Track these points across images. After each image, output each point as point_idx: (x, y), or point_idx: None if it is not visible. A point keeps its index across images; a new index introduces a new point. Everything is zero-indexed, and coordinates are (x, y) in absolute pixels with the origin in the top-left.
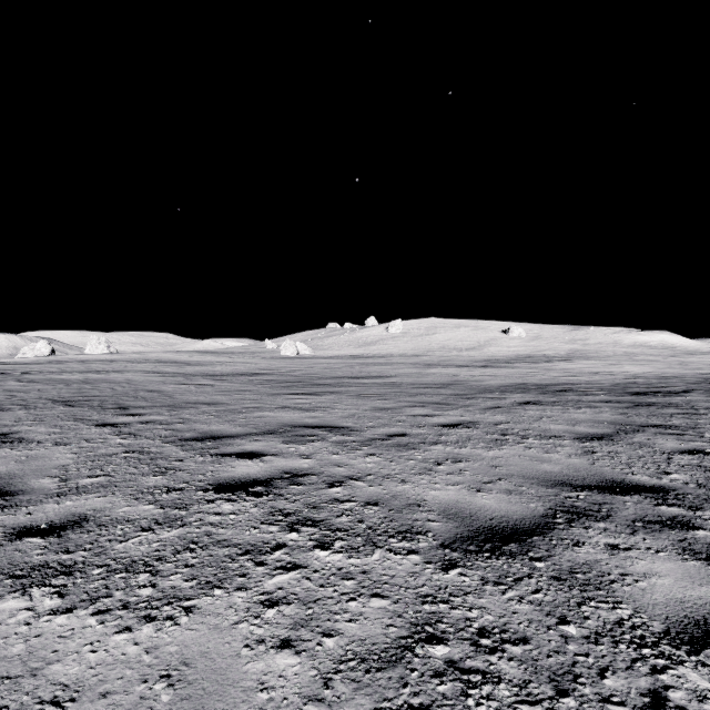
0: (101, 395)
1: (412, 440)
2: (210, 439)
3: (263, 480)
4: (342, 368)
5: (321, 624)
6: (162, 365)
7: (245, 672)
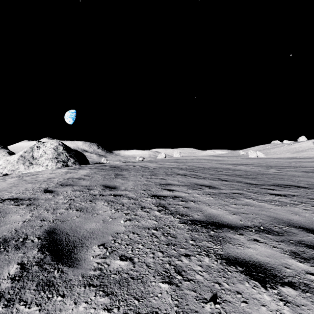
0: (216, 167)
1: (313, 178)
2: (261, 174)
3: (279, 178)
4: (284, 163)
5: (295, 182)
6: (209, 161)
7: (288, 182)
